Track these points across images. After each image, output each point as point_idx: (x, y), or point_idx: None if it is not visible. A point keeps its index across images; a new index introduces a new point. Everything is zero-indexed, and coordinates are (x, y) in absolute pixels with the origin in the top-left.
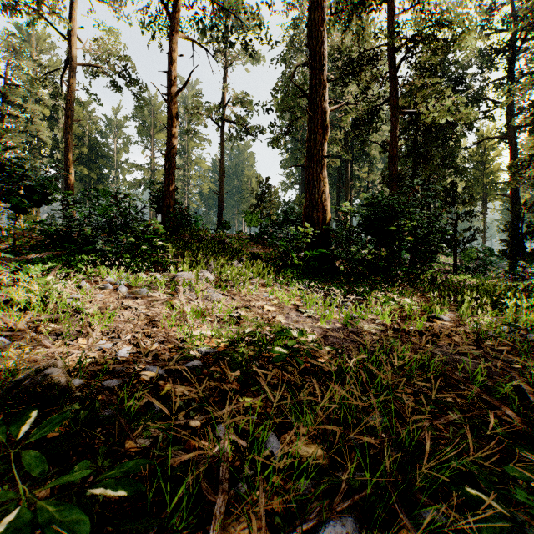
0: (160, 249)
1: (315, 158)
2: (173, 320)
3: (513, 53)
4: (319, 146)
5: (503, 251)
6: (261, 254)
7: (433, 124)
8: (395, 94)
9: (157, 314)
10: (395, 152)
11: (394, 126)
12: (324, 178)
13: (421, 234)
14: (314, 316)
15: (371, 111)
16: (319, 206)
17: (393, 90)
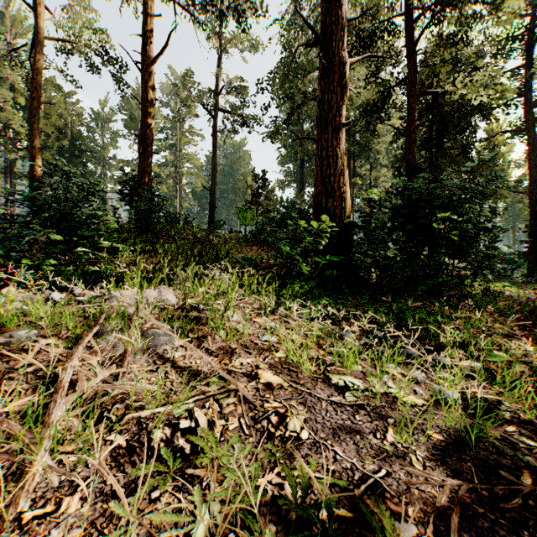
0: (116, 252)
1: (330, 127)
2: None
3: (531, 38)
4: (335, 110)
5: (523, 253)
6: (256, 257)
7: (456, 107)
8: (414, 70)
9: None
10: (414, 138)
11: (412, 107)
12: (343, 154)
13: (472, 231)
14: (369, 405)
15: (383, 93)
16: (336, 192)
17: (411, 65)
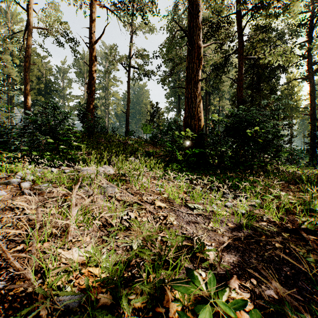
0: (78, 148)
1: (193, 81)
2: (45, 234)
3: (312, 25)
4: (195, 72)
5: (306, 150)
6: (153, 151)
7: (266, 66)
8: (242, 46)
9: (42, 217)
10: (242, 84)
11: (241, 67)
12: (199, 96)
13: (269, 137)
14: (204, 214)
15: (225, 58)
16: (196, 116)
17: (240, 43)
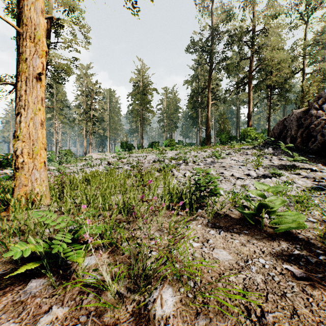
0: None
1: None
2: None
3: None
4: None
5: None
6: None
7: None
8: None
9: None
10: None
11: None
12: None
13: None
14: None
15: None
16: None
17: None
